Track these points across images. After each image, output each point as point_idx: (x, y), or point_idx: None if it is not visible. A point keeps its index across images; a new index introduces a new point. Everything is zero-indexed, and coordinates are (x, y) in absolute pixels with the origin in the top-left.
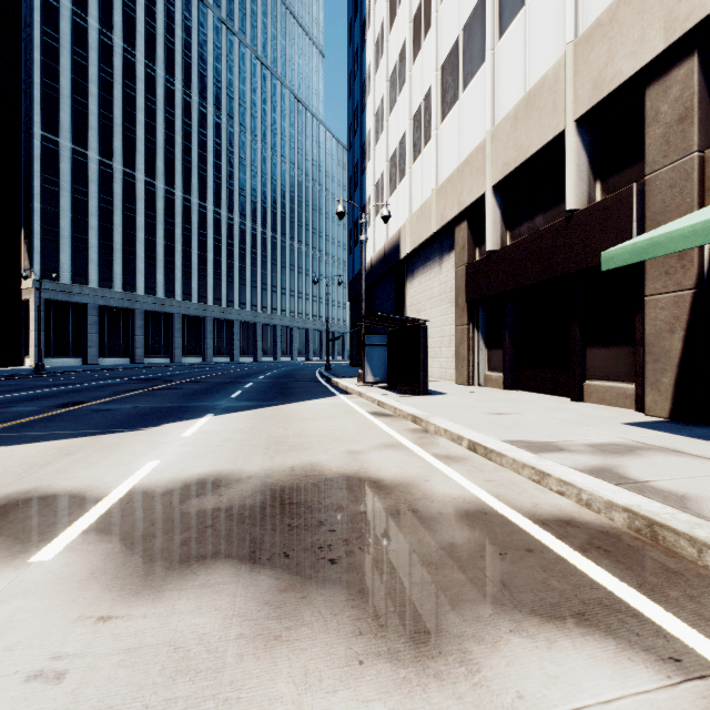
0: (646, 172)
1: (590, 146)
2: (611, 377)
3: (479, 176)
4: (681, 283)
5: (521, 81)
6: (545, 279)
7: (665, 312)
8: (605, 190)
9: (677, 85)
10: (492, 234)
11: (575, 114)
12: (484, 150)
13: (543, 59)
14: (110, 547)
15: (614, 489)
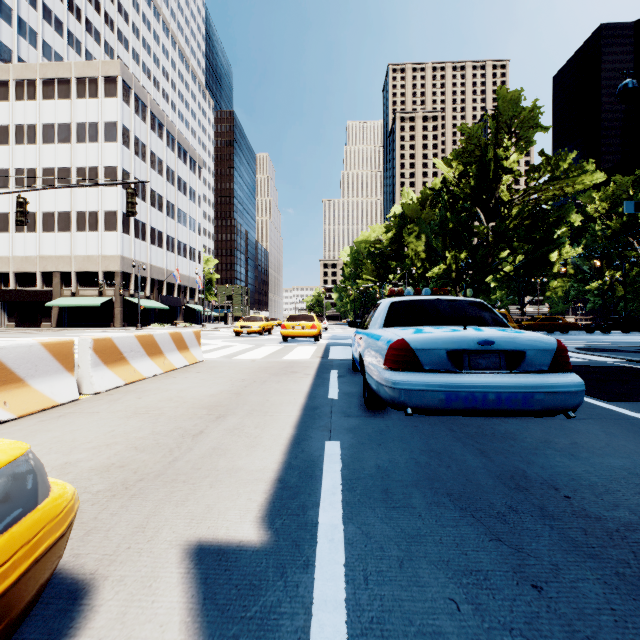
0: (53, 288)
1: (43, 277)
2: (48, 322)
3: (7, 266)
4: (58, 307)
5: (24, 251)
6: (32, 301)
7: (56, 311)
8: (46, 286)
9: (58, 278)
10: (13, 285)
11: (40, 270)
12: (9, 259)
13: (31, 251)
14: (6, 331)
15: (47, 328)
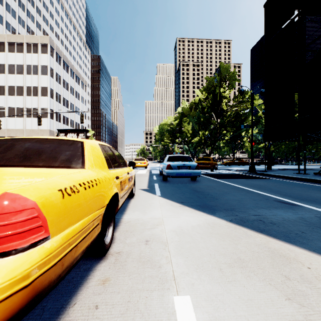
0: None
1: None
2: None
3: None
4: None
5: None
6: None
7: None
8: None
9: None
10: None
11: (7, 136)
12: None
13: (2, 126)
14: None
15: None
